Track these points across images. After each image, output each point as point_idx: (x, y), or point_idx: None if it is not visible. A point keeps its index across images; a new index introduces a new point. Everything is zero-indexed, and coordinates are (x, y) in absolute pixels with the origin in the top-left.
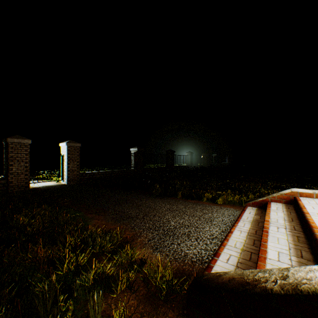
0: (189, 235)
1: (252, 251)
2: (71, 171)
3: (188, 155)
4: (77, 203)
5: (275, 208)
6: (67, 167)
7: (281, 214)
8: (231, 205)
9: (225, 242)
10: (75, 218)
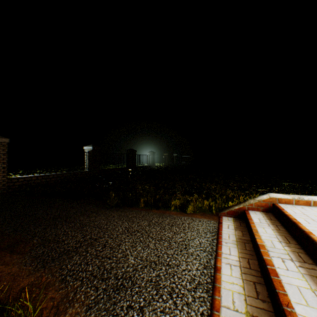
0: (158, 285)
1: (264, 316)
2: None
3: (150, 155)
4: None
5: (258, 220)
6: None
7: (270, 230)
8: (202, 214)
9: (217, 298)
10: None
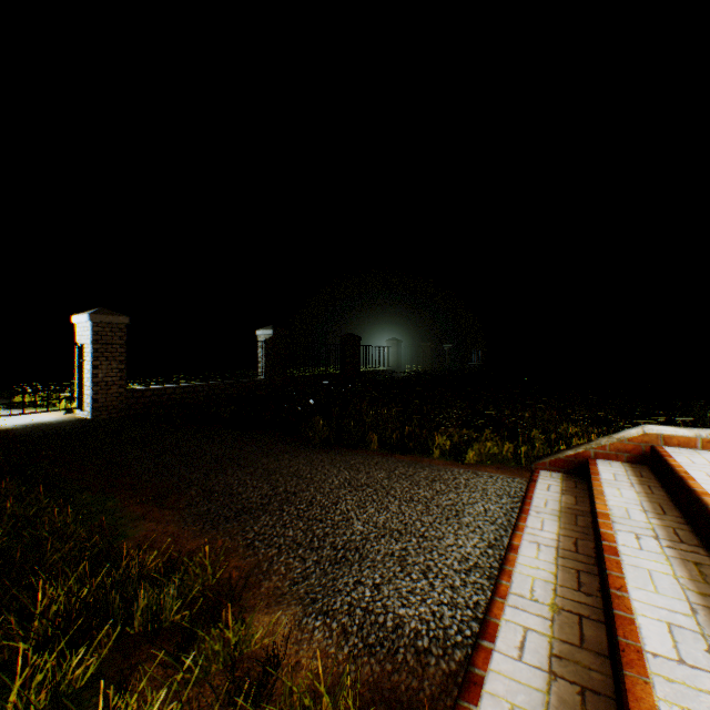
0: (404, 562)
1: (582, 612)
2: (103, 386)
3: (390, 347)
4: (107, 472)
5: (611, 476)
6: (93, 375)
7: (632, 493)
8: (497, 467)
9: (504, 583)
10: (93, 516)
